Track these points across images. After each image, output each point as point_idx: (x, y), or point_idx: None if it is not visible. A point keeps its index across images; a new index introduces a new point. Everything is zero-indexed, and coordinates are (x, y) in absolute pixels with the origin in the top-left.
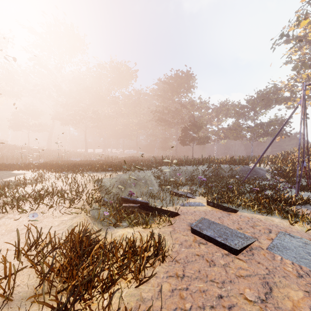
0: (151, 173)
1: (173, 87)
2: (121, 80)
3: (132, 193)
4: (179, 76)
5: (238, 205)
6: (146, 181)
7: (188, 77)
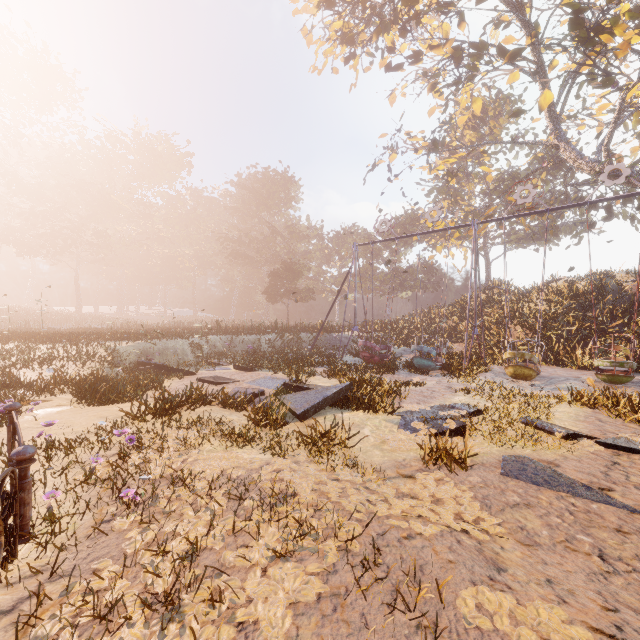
0: (185, 342)
1: (259, 197)
2: (158, 171)
3: (152, 359)
4: (270, 178)
5: (263, 367)
6: (176, 350)
7: (286, 182)
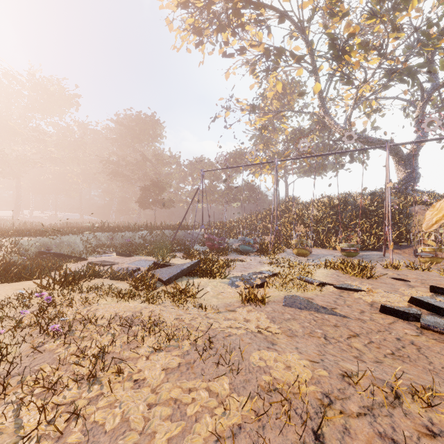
0: (77, 237)
1: (134, 132)
2: (50, 106)
3: (50, 250)
4: (142, 119)
5: (138, 254)
6: (70, 243)
7: (154, 123)
